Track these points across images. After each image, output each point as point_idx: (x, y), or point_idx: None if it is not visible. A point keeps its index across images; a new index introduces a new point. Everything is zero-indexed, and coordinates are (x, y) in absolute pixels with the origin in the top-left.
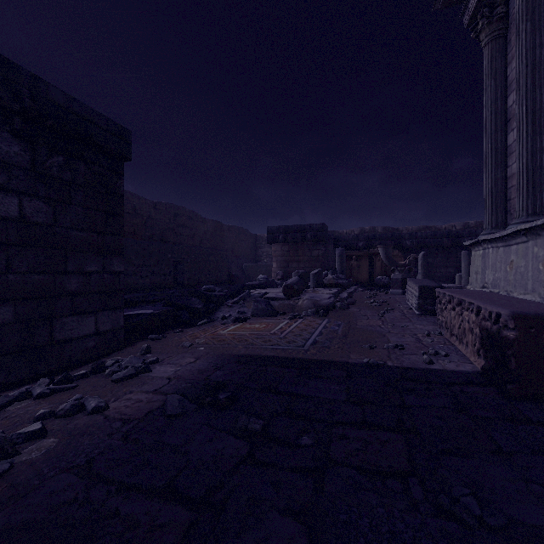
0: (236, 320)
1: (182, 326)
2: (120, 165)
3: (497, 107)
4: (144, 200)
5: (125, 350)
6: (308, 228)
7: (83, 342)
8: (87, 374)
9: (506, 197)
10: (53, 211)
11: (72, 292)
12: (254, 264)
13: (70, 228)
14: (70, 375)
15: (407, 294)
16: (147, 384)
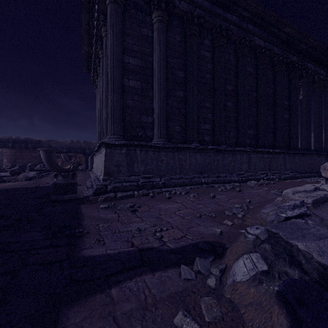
0: None
1: None
2: None
3: None
4: None
5: None
6: (30, 141)
7: None
8: None
9: None
10: None
11: None
12: None
13: None
14: None
15: None
16: None
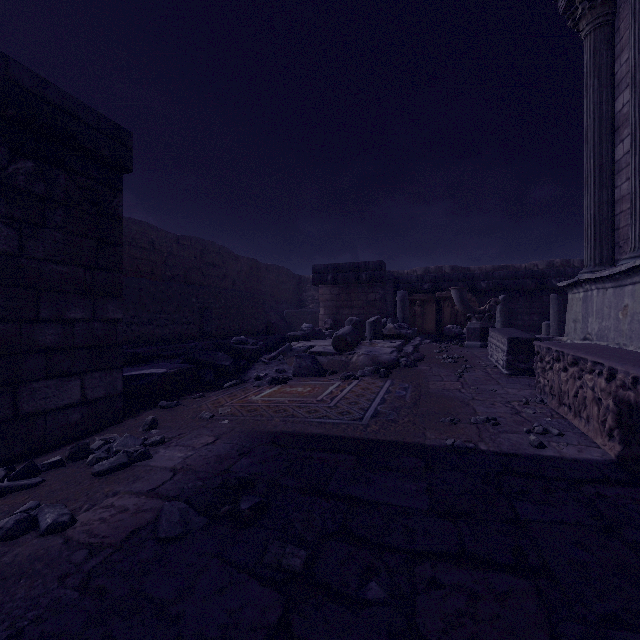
0: (273, 381)
1: (204, 389)
2: (117, 177)
3: (602, 113)
4: (163, 232)
5: (124, 423)
6: (363, 266)
7: (64, 414)
8: (61, 462)
9: (613, 226)
10: (19, 235)
11: (47, 347)
12: (297, 311)
13: (43, 259)
14: (35, 464)
15: (490, 348)
16: (141, 480)
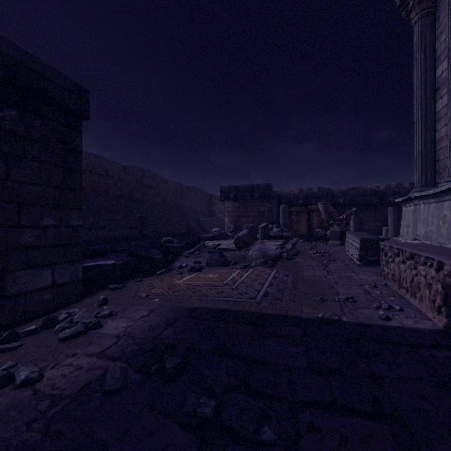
0: (192, 269)
1: (142, 275)
2: (78, 123)
3: (427, 77)
4: (114, 163)
5: (84, 301)
6: (256, 187)
7: (39, 294)
8: (36, 330)
9: (434, 158)
10: (5, 164)
11: (27, 246)
12: (209, 219)
13: (24, 182)
14: (16, 332)
15: (347, 245)
16: (93, 344)
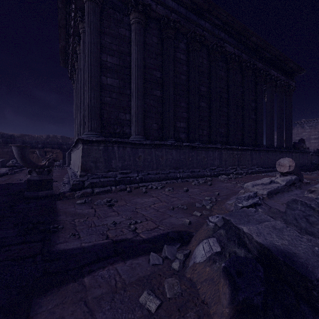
0: None
1: None
2: None
3: None
4: None
5: None
6: (1, 136)
7: None
8: None
9: None
10: None
11: None
12: None
13: None
14: None
15: None
16: None
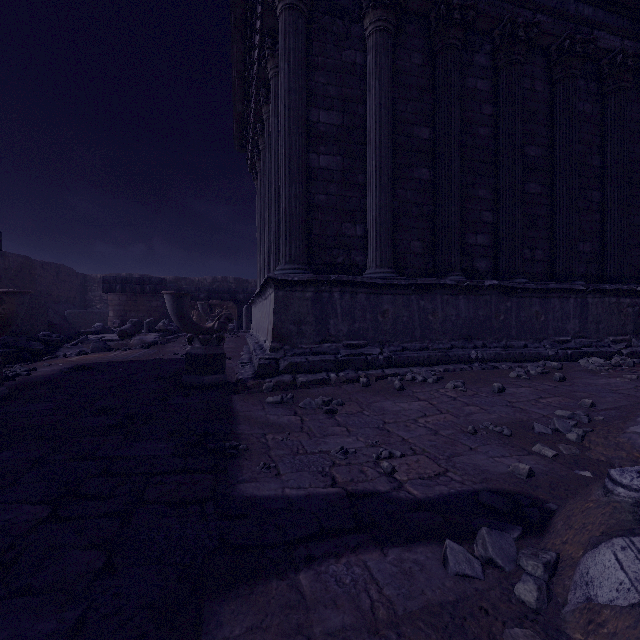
0: (79, 354)
1: (27, 362)
2: None
3: None
4: None
5: None
6: (148, 281)
7: None
8: None
9: None
10: None
11: None
12: (83, 311)
13: None
14: None
15: None
16: (42, 371)
